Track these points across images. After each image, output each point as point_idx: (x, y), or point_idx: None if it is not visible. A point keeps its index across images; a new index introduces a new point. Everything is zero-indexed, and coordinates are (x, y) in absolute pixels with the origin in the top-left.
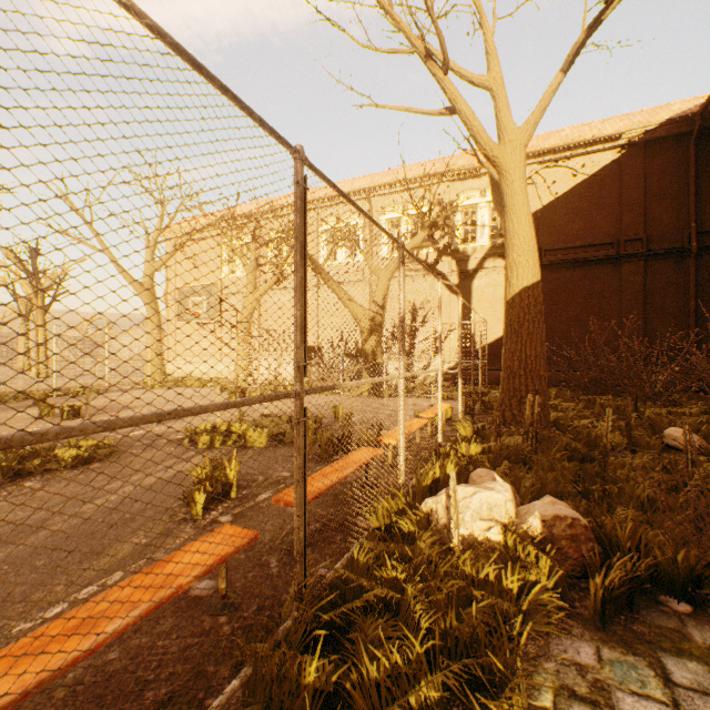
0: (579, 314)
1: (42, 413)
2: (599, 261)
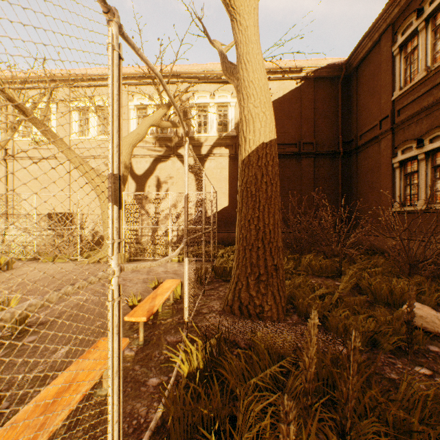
0: None
1: None
2: (289, 155)
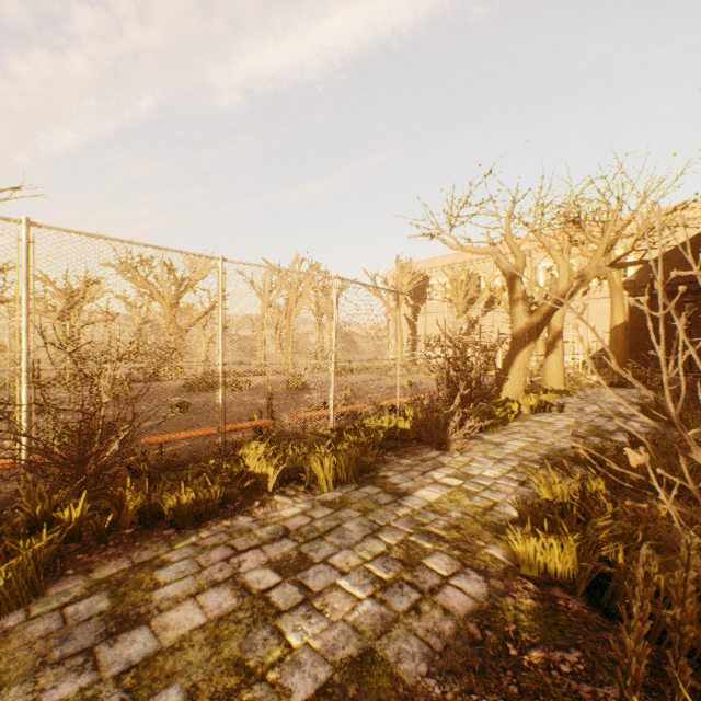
0: None
1: (409, 371)
2: (694, 292)
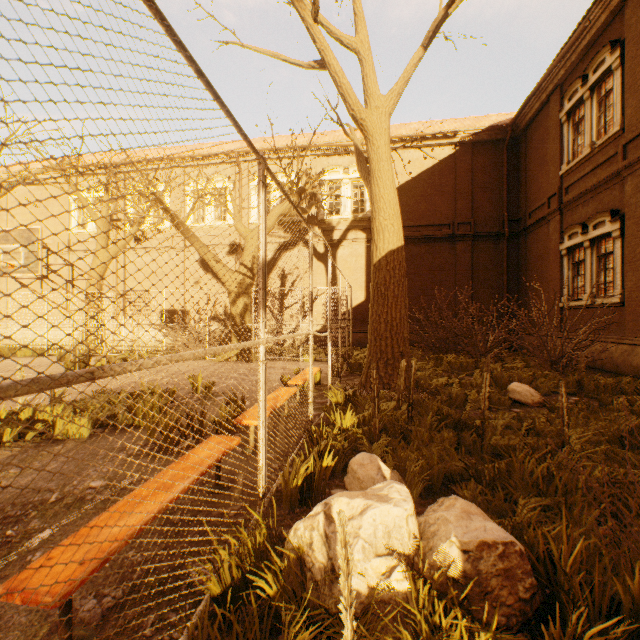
0: (425, 284)
1: None
2: (440, 239)
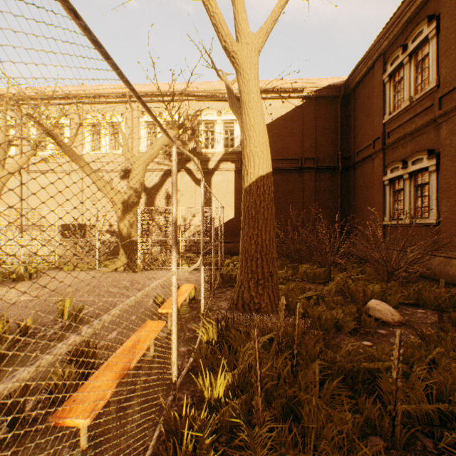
0: (280, 204)
1: None
2: (291, 170)
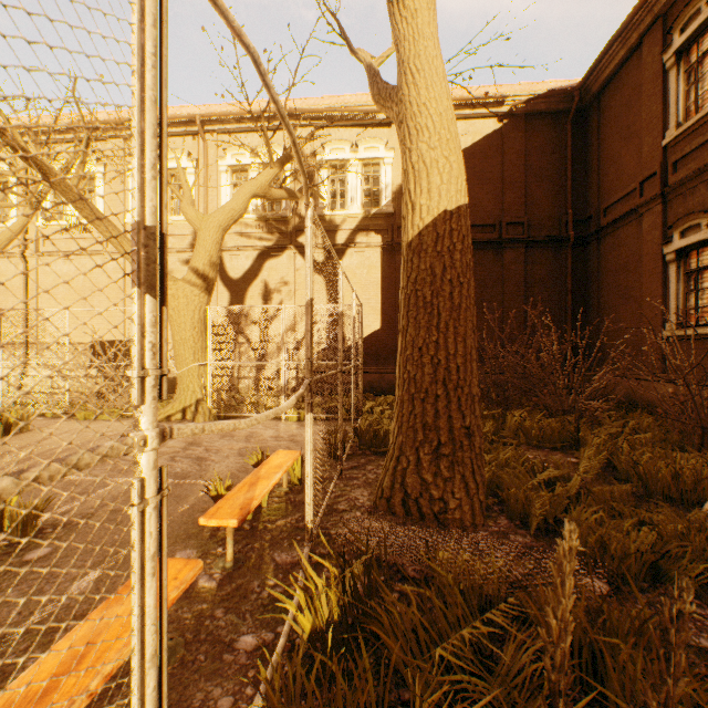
0: None
1: None
2: (482, 244)
